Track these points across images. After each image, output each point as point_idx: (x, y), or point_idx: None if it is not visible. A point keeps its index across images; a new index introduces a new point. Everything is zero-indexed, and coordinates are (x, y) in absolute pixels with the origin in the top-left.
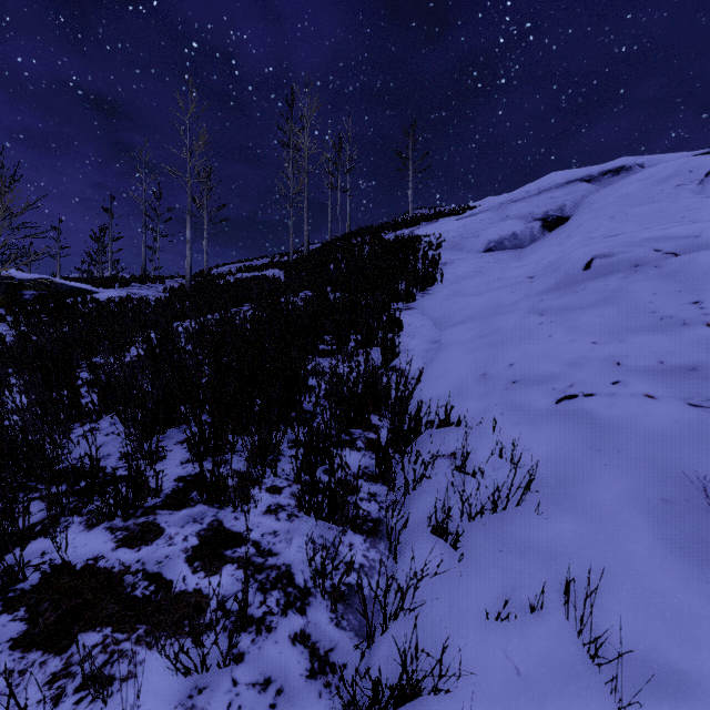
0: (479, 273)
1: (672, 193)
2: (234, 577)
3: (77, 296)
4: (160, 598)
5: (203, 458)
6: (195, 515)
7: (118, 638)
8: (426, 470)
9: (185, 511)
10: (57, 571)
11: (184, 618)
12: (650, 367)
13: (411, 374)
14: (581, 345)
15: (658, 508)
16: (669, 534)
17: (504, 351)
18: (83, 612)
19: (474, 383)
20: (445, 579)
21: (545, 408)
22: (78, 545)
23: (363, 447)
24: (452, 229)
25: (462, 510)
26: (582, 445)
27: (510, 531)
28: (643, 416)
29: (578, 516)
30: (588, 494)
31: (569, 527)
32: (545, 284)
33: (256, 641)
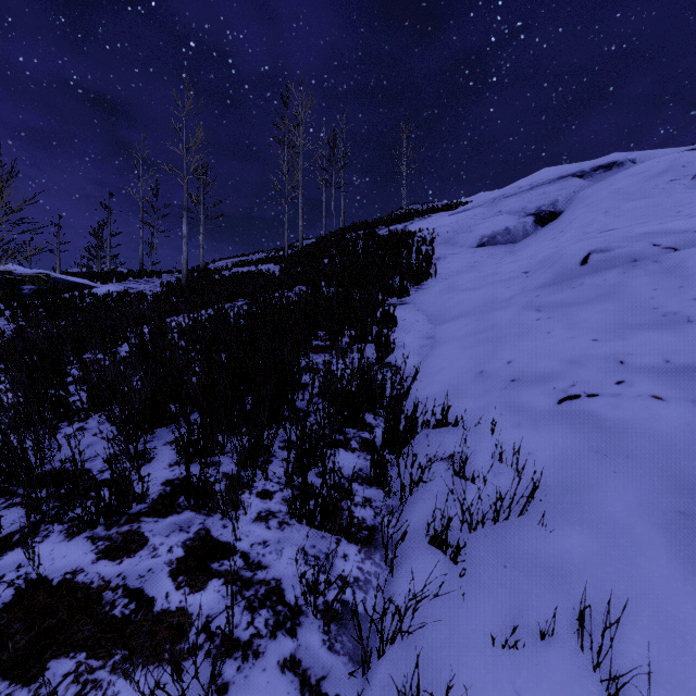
0: (473, 268)
1: (666, 188)
2: (220, 594)
3: (75, 291)
4: (140, 618)
5: (192, 460)
6: (182, 523)
7: (92, 665)
8: (423, 474)
9: (171, 519)
10: (32, 587)
11: (165, 642)
12: (656, 366)
13: (405, 371)
14: (582, 342)
15: (675, 522)
16: (689, 552)
17: (501, 347)
18: (57, 635)
19: (471, 381)
20: (446, 597)
21: (546, 409)
22: (56, 557)
23: (357, 448)
24: (445, 224)
25: (462, 521)
26: (588, 449)
27: (515, 545)
28: (652, 419)
29: (588, 529)
30: (597, 504)
31: (579, 541)
32: (541, 279)
33: (242, 669)
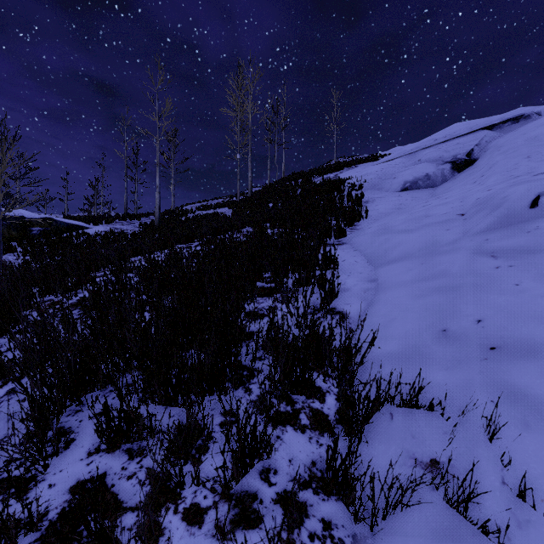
0: (400, 209)
1: None
2: None
3: (72, 231)
4: None
5: (116, 445)
6: None
7: None
8: (401, 495)
9: None
10: None
11: None
12: None
13: (352, 318)
14: None
15: None
16: None
17: (461, 300)
18: None
19: (434, 341)
20: None
21: None
22: None
23: (307, 424)
24: (371, 172)
25: None
26: None
27: None
28: None
29: None
30: None
31: None
32: (486, 222)
33: None
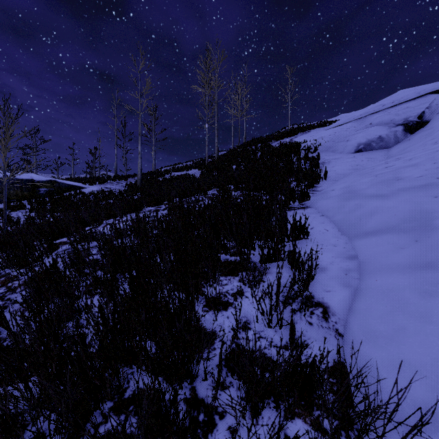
0: (358, 170)
1: None
2: None
3: (72, 191)
4: None
5: None
6: None
7: None
8: None
9: None
10: None
11: None
12: None
13: (337, 314)
14: None
15: None
16: None
17: None
18: None
19: None
20: None
21: None
22: None
23: None
24: (324, 136)
25: None
26: None
27: None
28: None
29: None
30: None
31: None
32: None
33: None
